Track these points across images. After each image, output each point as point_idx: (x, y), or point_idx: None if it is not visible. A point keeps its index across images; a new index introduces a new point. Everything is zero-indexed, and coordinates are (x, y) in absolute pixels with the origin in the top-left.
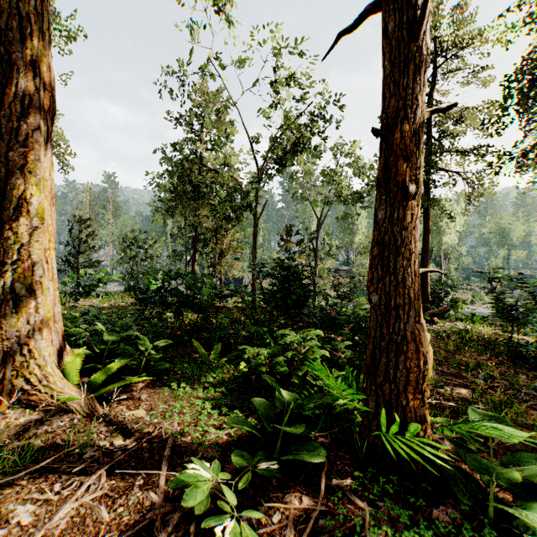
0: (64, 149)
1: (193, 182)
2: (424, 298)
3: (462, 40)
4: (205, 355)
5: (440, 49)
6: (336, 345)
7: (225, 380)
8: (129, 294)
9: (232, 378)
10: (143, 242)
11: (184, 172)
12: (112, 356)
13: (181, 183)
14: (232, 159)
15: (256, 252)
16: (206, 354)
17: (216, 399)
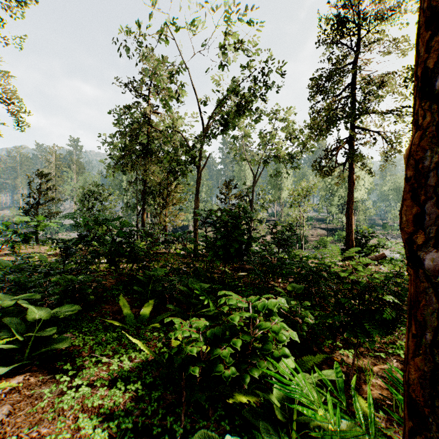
0: (20, 108)
1: (142, 141)
2: (350, 244)
3: (382, 14)
4: (131, 317)
5: (364, 19)
6: (294, 308)
7: (146, 363)
8: (82, 241)
9: (156, 360)
10: (98, 194)
11: (134, 132)
12: (1, 326)
13: (131, 141)
14: (178, 122)
15: (197, 202)
16: (132, 316)
17: (121, 416)
